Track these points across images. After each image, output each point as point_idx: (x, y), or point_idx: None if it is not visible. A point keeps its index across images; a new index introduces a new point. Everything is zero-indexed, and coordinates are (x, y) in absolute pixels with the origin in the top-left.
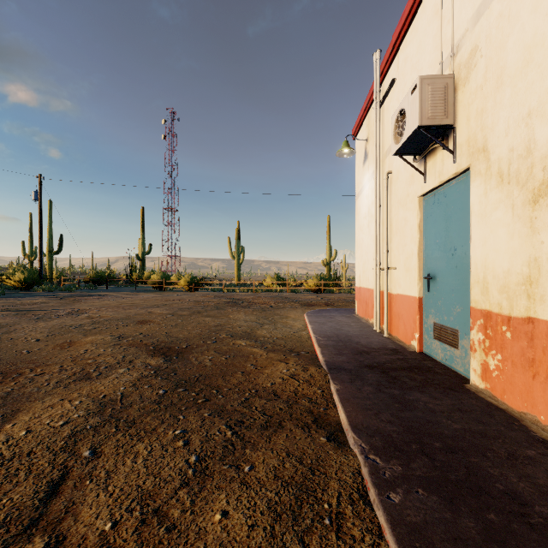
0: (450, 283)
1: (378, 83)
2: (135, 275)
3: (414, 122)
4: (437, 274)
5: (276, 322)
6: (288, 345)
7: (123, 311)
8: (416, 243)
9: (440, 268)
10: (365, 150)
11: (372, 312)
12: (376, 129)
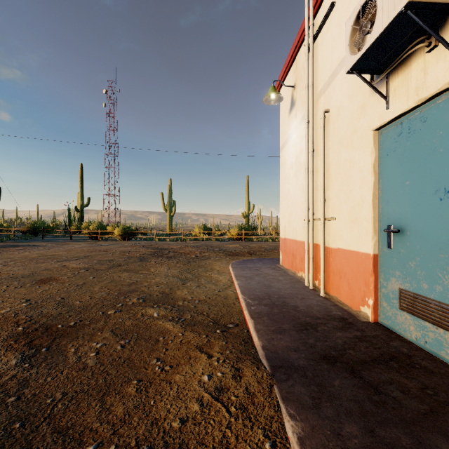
0: (436, 239)
1: (311, 16)
2: (74, 225)
3: (398, 2)
4: (406, 226)
5: (199, 276)
6: (212, 313)
7: (34, 265)
8: (370, 188)
9: (413, 218)
10: (291, 98)
11: (301, 266)
12: (308, 68)
